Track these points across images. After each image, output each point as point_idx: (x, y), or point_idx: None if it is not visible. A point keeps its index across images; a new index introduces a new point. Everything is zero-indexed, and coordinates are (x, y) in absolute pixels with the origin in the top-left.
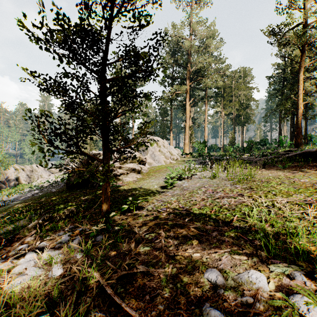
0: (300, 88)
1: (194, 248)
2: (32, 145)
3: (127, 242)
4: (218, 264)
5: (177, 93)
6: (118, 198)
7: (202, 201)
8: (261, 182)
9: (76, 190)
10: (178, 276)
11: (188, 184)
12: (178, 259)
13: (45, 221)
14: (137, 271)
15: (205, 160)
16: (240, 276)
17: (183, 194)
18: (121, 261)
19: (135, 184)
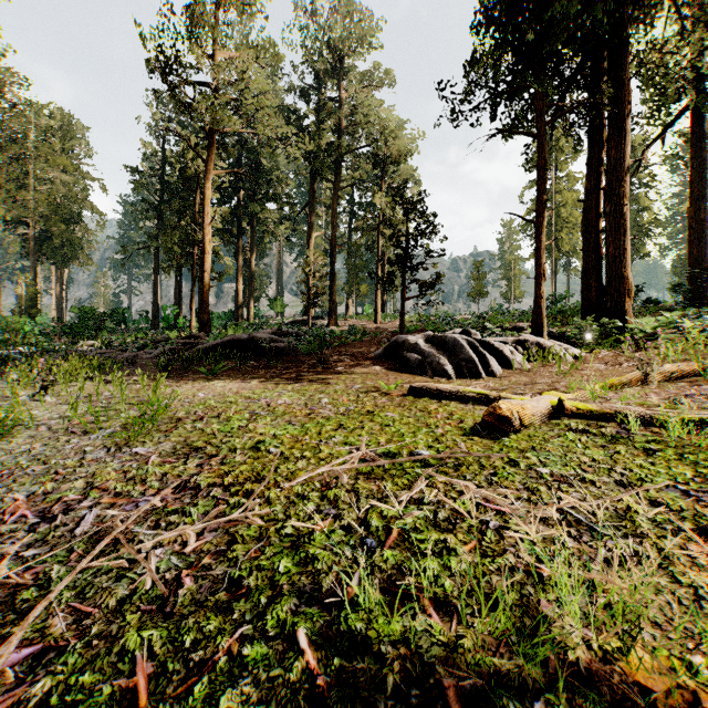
0: (208, 214)
1: None
2: None
3: None
4: None
5: None
6: None
7: (3, 616)
8: (202, 419)
9: None
10: None
11: None
12: None
13: None
14: None
15: None
16: None
17: None
18: None
19: None
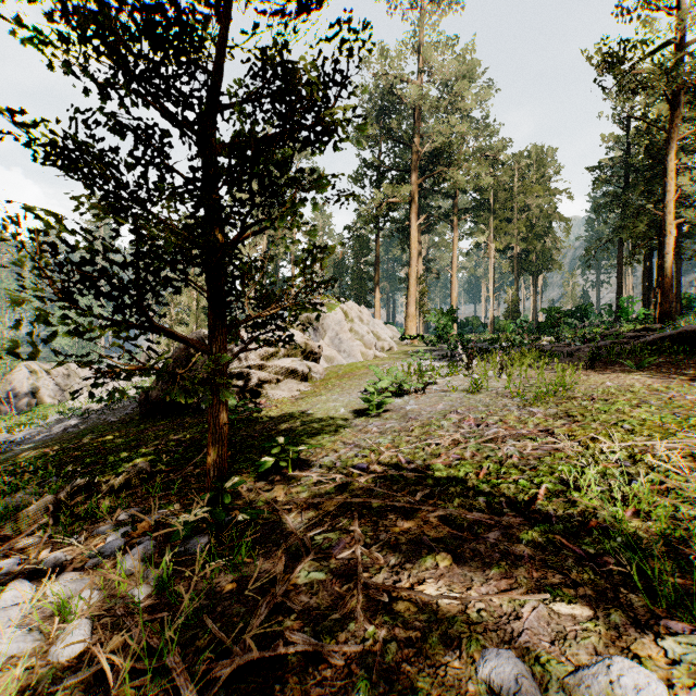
0: (669, 189)
1: (444, 579)
2: (11, 303)
3: (266, 557)
4: (514, 632)
5: (390, 203)
6: (254, 439)
7: (453, 446)
8: (591, 400)
9: (161, 419)
10: (401, 668)
11: (419, 407)
12: (400, 613)
13: (75, 494)
14: (289, 650)
15: (454, 350)
16: (585, 676)
17: (407, 429)
18: (246, 615)
19: (295, 405)
